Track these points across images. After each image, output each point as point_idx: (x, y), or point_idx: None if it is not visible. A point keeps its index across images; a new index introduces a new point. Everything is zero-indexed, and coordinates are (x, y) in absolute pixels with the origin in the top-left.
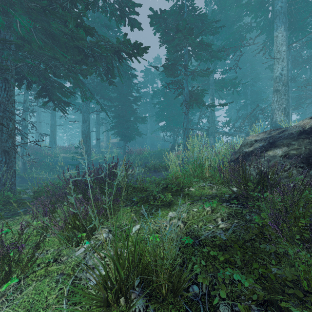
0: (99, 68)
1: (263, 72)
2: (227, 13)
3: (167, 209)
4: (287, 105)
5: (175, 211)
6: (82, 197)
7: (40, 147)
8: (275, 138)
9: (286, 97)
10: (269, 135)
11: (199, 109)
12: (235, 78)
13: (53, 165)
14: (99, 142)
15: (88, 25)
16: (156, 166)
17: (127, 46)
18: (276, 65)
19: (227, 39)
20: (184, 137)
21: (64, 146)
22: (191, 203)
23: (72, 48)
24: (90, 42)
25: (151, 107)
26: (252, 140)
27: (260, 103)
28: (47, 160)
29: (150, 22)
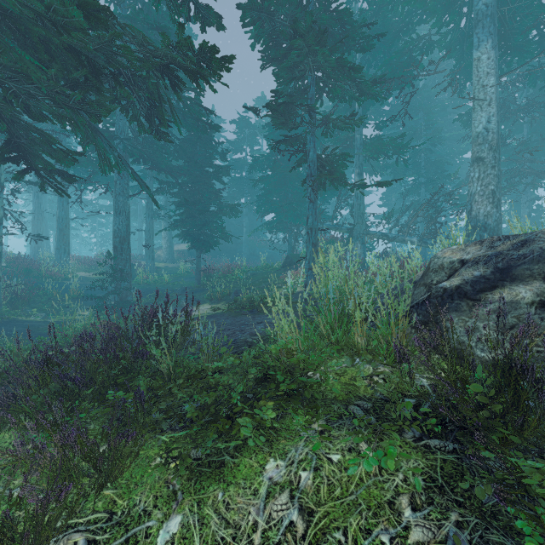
0: (134, 104)
1: (444, 130)
2: (387, 17)
3: (263, 448)
4: (498, 186)
5: (283, 460)
6: (42, 417)
7: (40, 259)
8: (509, 258)
9: (496, 171)
10: (492, 251)
11: (336, 192)
12: (402, 136)
13: (59, 295)
14: (152, 250)
15: (94, 0)
16: (255, 302)
17: (187, 54)
18: (477, 112)
19: (387, 63)
20: (308, 246)
21: (85, 258)
22: (324, 430)
23: (61, 54)
24: (99, 38)
25: (250, 187)
26: (454, 259)
27: (442, 182)
28: (47, 285)
29: (242, 18)
